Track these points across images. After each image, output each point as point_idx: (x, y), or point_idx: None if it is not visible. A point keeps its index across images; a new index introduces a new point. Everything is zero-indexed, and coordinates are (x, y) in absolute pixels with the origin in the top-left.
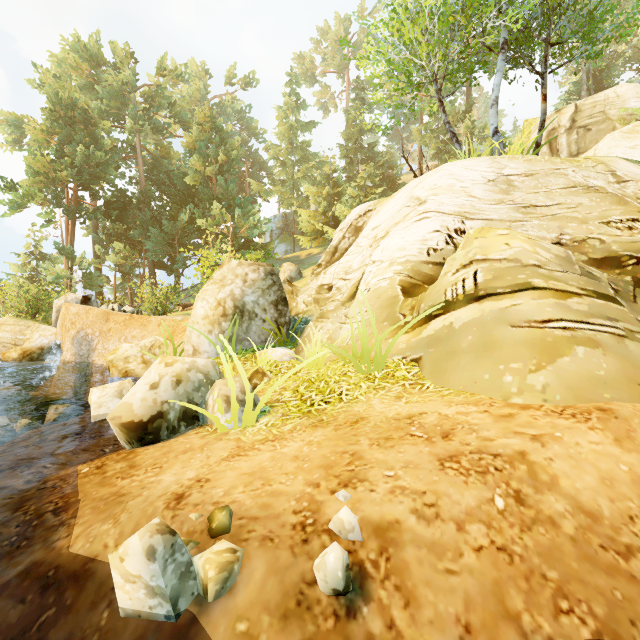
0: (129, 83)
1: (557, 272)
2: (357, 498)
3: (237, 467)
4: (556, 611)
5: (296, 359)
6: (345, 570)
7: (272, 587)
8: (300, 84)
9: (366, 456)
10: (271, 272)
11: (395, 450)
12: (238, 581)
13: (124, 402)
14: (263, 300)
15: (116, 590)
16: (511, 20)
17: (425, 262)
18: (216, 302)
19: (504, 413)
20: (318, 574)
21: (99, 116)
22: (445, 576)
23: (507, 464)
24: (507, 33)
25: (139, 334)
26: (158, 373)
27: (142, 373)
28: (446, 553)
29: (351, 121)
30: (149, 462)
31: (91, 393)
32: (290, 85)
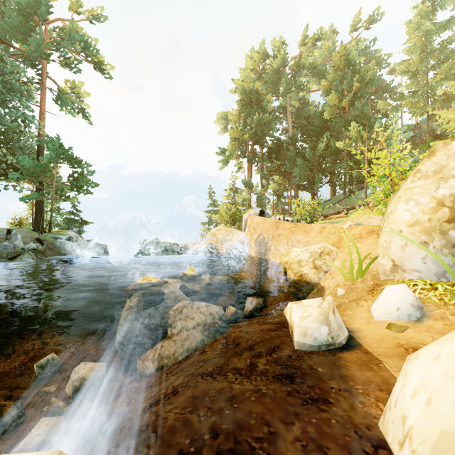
0: (282, 62)
1: None
2: None
3: None
4: None
5: None
6: None
7: None
8: None
9: None
10: None
11: None
12: None
13: (450, 446)
14: None
15: None
16: None
17: None
18: (433, 202)
19: None
20: None
21: (264, 93)
22: None
23: None
24: None
25: (303, 239)
26: None
27: (314, 278)
28: None
29: None
30: None
31: (290, 310)
32: None
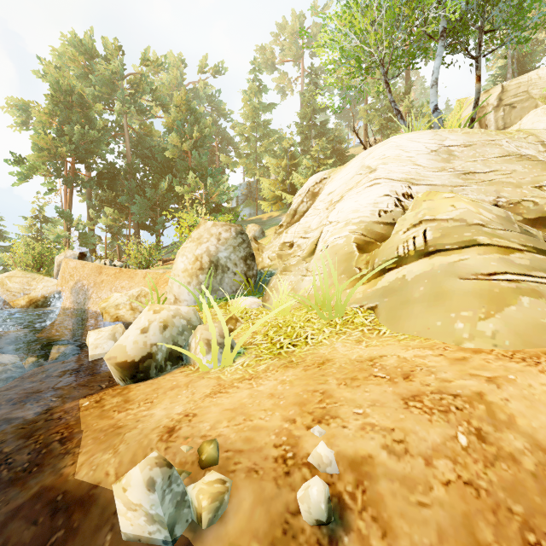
0: (118, 72)
1: (499, 230)
2: (331, 434)
3: (220, 403)
4: (524, 544)
5: (263, 307)
6: (327, 502)
7: (259, 516)
8: (262, 71)
9: (335, 395)
10: (241, 232)
11: (361, 389)
12: (228, 510)
13: (119, 344)
14: (234, 256)
15: (119, 517)
16: (450, 11)
17: (377, 222)
18: (194, 257)
19: (458, 357)
20: (302, 505)
21: (93, 100)
22: (418, 508)
23: (467, 404)
24: (446, 22)
25: (127, 285)
26: (147, 319)
27: (130, 318)
28: (417, 486)
29: (306, 102)
30: (141, 397)
31: (88, 336)
32: (253, 72)
